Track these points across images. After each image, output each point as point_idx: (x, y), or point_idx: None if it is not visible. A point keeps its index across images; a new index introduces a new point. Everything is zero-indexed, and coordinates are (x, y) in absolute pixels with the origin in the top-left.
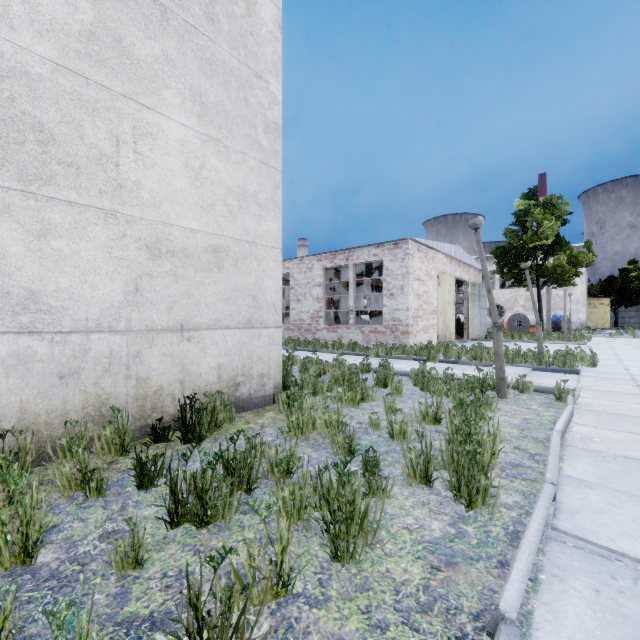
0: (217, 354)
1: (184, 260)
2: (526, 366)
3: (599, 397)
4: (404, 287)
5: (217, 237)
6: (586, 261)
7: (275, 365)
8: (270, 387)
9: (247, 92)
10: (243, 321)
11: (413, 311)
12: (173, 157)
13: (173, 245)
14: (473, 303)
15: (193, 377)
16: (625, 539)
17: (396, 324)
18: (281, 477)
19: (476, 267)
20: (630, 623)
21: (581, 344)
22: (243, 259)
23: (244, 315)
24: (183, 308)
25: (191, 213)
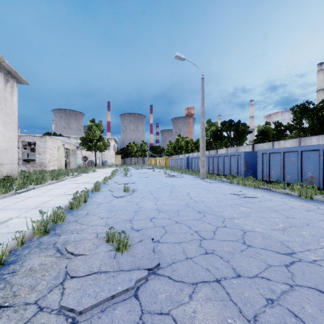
0: (7, 169)
1: (1, 152)
2: (79, 173)
3: (86, 175)
4: (45, 151)
5: (7, 147)
6: (107, 145)
7: (17, 172)
8: (16, 177)
9: (12, 117)
10: (11, 163)
11: (48, 159)
12: (0, 133)
13: (0, 149)
14: (72, 156)
15: (3, 173)
16: (70, 180)
17: (42, 164)
18: (32, 182)
19: (73, 144)
20: (67, 181)
21: (103, 169)
22: (11, 150)
23: (11, 162)
24: (1, 161)
25: (3, 143)
